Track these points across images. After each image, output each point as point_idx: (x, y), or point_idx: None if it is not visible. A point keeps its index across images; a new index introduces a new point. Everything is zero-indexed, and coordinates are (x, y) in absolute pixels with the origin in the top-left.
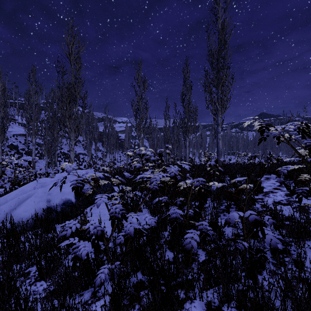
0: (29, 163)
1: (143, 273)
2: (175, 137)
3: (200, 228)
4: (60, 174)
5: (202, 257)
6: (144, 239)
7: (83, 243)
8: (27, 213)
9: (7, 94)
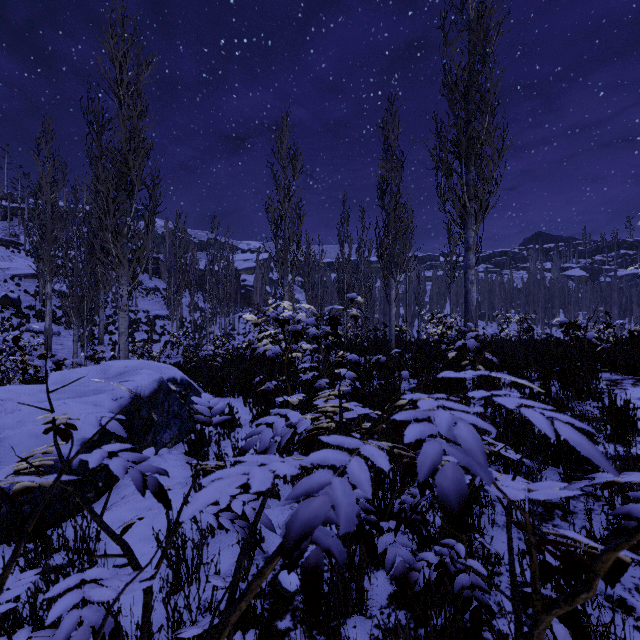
0: (14, 339)
1: None
2: (361, 281)
3: None
4: (63, 372)
5: None
6: None
7: None
8: None
9: None
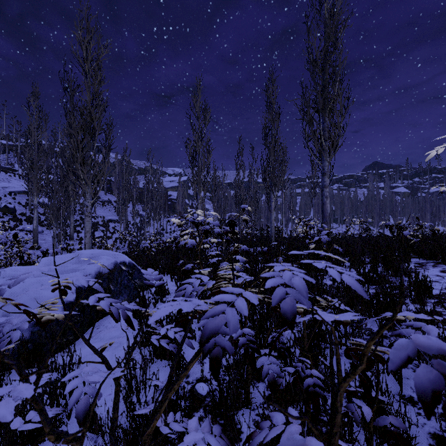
0: (14, 236)
1: None
2: (251, 196)
3: None
4: (50, 258)
5: None
6: None
7: None
8: None
9: None
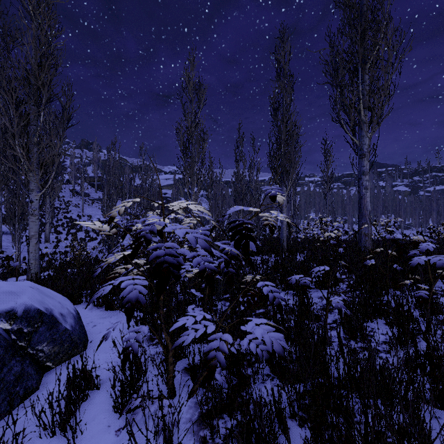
0: None
1: None
2: (252, 193)
3: None
4: None
5: None
6: None
7: None
8: None
9: None
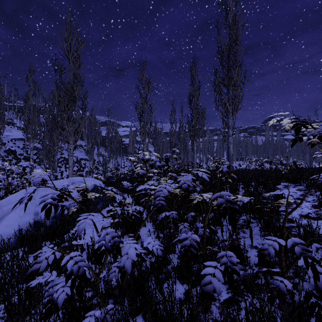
0: (23, 169)
1: (144, 318)
2: (181, 142)
3: (224, 262)
4: (54, 181)
5: (223, 294)
6: (147, 266)
7: (62, 281)
8: (10, 229)
9: (2, 95)
